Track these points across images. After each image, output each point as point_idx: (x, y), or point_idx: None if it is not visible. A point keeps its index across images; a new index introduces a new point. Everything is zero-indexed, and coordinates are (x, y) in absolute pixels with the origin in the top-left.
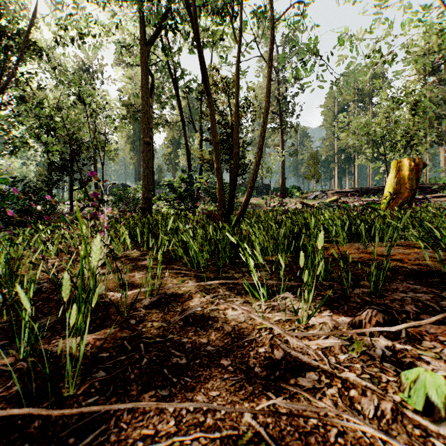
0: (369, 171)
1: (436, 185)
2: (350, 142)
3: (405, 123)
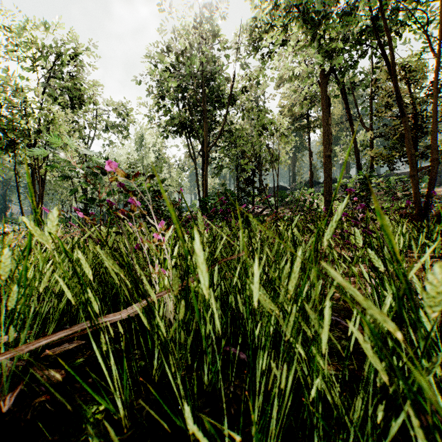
0: None
1: None
2: None
3: None
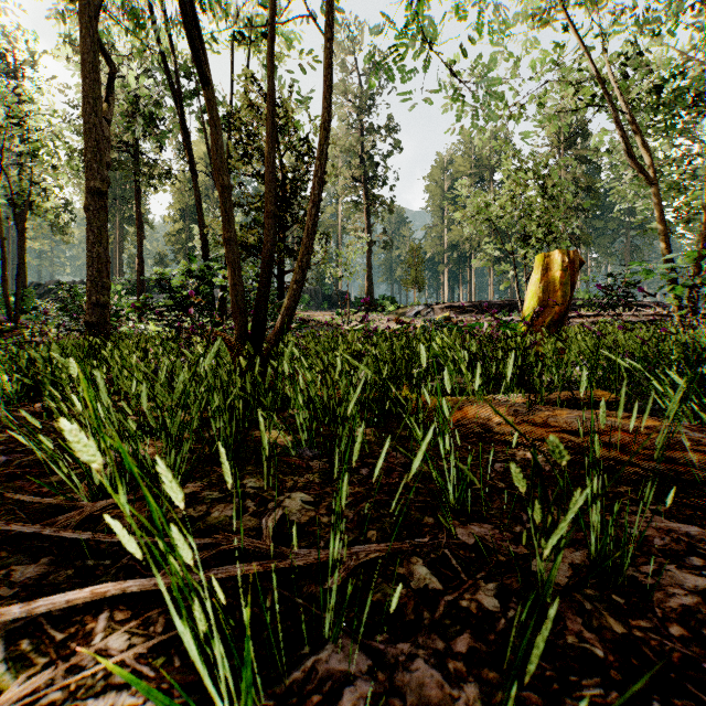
0: (490, 279)
1: (574, 301)
2: (467, 230)
3: (542, 207)
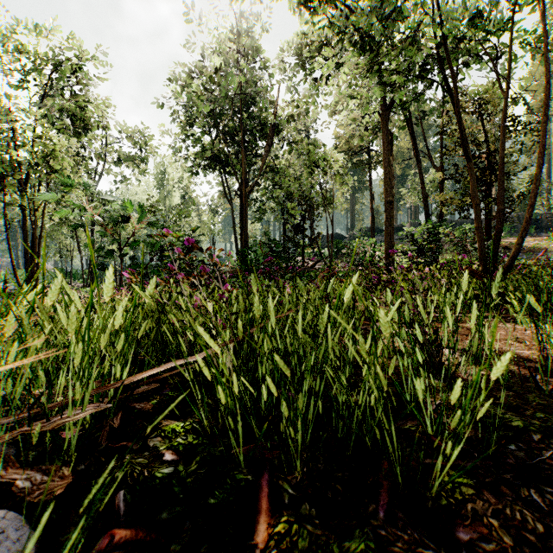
0: None
1: None
2: None
3: None
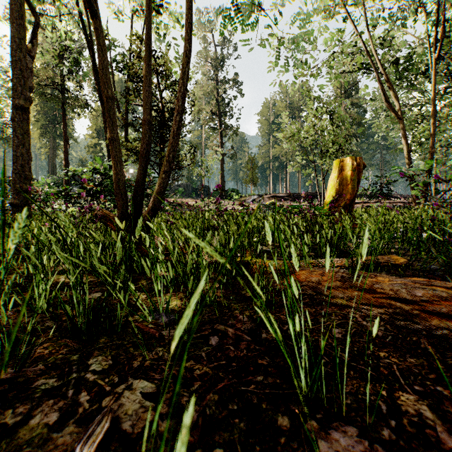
0: (299, 179)
1: None
2: (286, 146)
3: (333, 132)
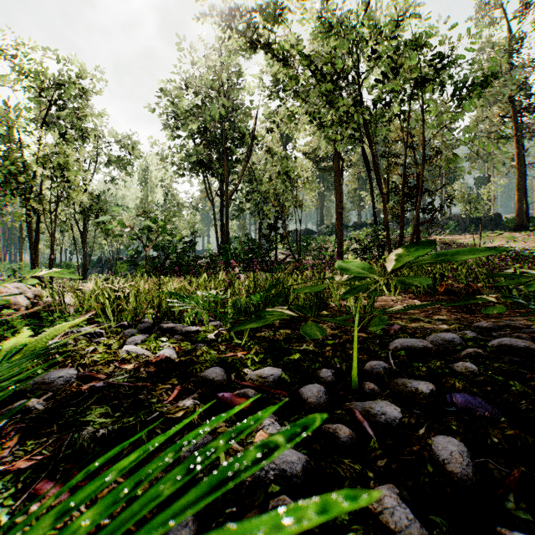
0: None
1: None
2: None
3: None
